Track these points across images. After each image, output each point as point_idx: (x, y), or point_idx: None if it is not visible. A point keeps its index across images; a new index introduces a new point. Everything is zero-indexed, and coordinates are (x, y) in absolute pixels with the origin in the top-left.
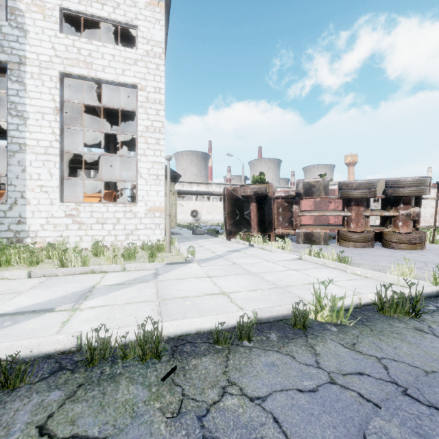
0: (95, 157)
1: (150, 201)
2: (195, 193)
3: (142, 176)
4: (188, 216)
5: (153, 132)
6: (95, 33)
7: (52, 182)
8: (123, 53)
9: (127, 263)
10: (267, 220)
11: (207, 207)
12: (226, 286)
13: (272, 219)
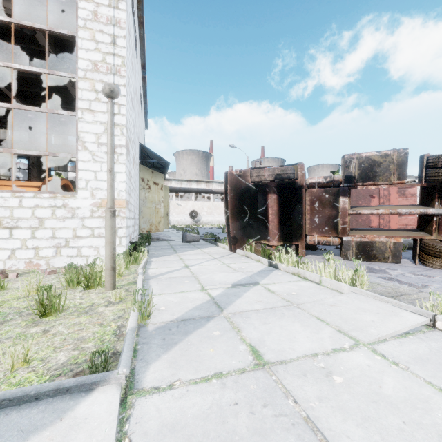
0: (72, 146)
1: (100, 189)
2: (193, 190)
3: (85, 147)
4: (186, 217)
5: (107, 73)
6: None
7: None
8: None
9: None
10: (293, 222)
11: (207, 207)
12: None
13: (302, 220)
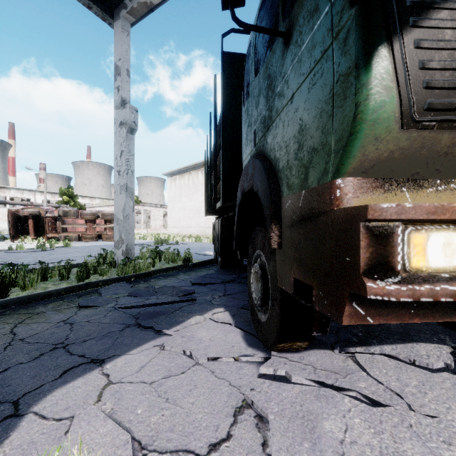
0: None
1: None
2: None
3: None
4: None
5: None
6: None
7: None
8: None
9: None
10: (41, 229)
11: (2, 214)
12: None
13: (45, 229)
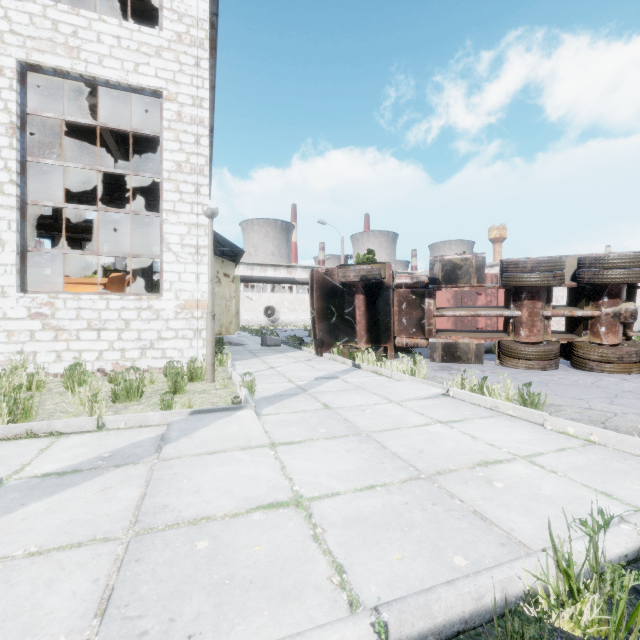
0: (110, 223)
1: (184, 291)
2: (270, 280)
3: (170, 248)
4: (260, 315)
5: (190, 173)
6: (95, 8)
7: (4, 257)
8: (135, 34)
9: (120, 409)
10: (382, 323)
11: (289, 302)
12: (306, 475)
13: (391, 322)
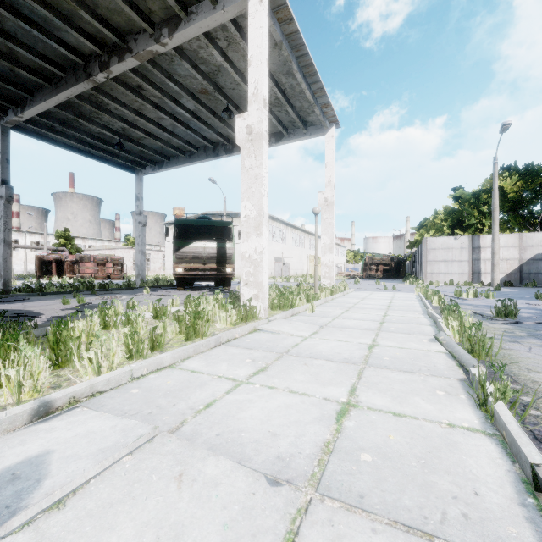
0: None
1: None
2: None
3: None
4: None
5: None
6: None
7: None
8: None
9: None
10: (62, 271)
11: None
12: None
13: (65, 270)
